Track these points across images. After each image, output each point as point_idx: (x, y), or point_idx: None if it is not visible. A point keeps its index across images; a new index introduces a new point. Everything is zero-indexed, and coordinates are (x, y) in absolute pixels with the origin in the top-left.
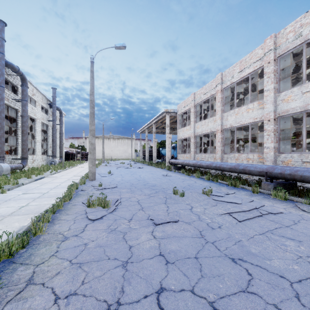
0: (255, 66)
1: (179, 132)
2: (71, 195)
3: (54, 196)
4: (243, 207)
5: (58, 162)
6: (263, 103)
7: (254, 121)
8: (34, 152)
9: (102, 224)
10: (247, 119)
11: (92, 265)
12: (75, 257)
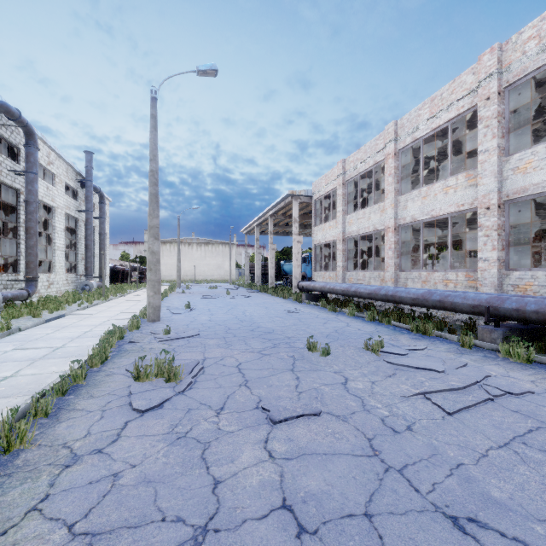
0: (461, 107)
1: (317, 232)
2: (107, 354)
3: (74, 354)
4: (451, 379)
5: (97, 286)
6: (476, 177)
7: (458, 210)
8: (52, 269)
9: (160, 421)
10: (445, 206)
11: (120, 540)
12: (85, 515)
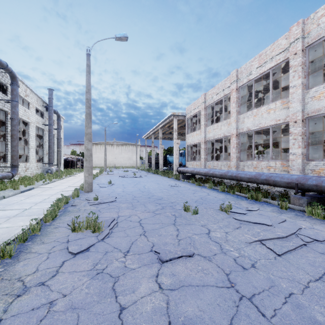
0: (278, 59)
1: (188, 137)
2: (56, 214)
3: (36, 214)
4: (277, 230)
5: (56, 170)
6: (287, 102)
7: (276, 123)
8: (28, 160)
9: (86, 261)
10: (268, 121)
11: None
12: None
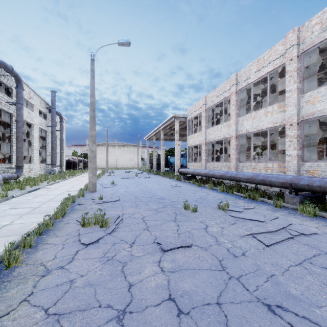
0: (275, 64)
1: (189, 139)
2: (65, 211)
3: (45, 211)
4: (268, 226)
5: (58, 171)
6: (284, 106)
7: (274, 126)
8: (31, 161)
9: (97, 250)
10: (266, 123)
11: (75, 317)
12: (54, 303)
